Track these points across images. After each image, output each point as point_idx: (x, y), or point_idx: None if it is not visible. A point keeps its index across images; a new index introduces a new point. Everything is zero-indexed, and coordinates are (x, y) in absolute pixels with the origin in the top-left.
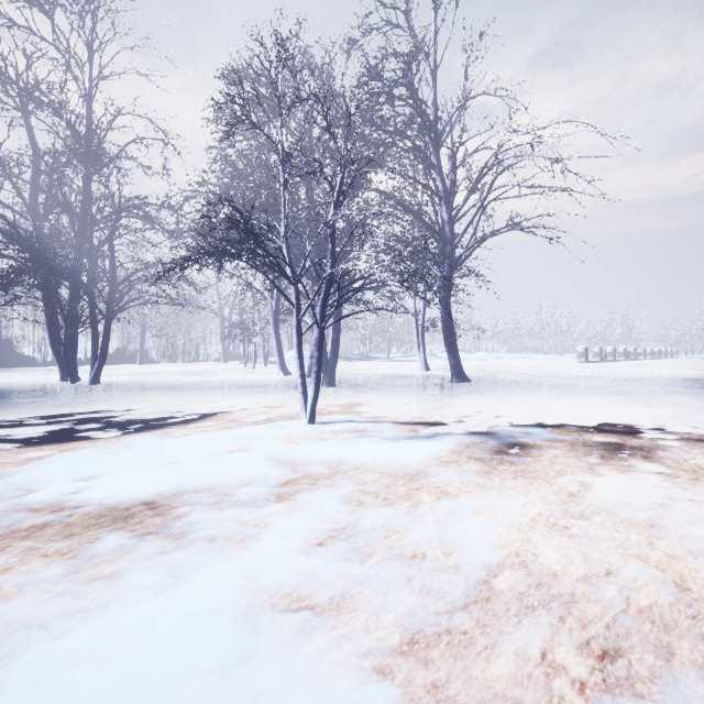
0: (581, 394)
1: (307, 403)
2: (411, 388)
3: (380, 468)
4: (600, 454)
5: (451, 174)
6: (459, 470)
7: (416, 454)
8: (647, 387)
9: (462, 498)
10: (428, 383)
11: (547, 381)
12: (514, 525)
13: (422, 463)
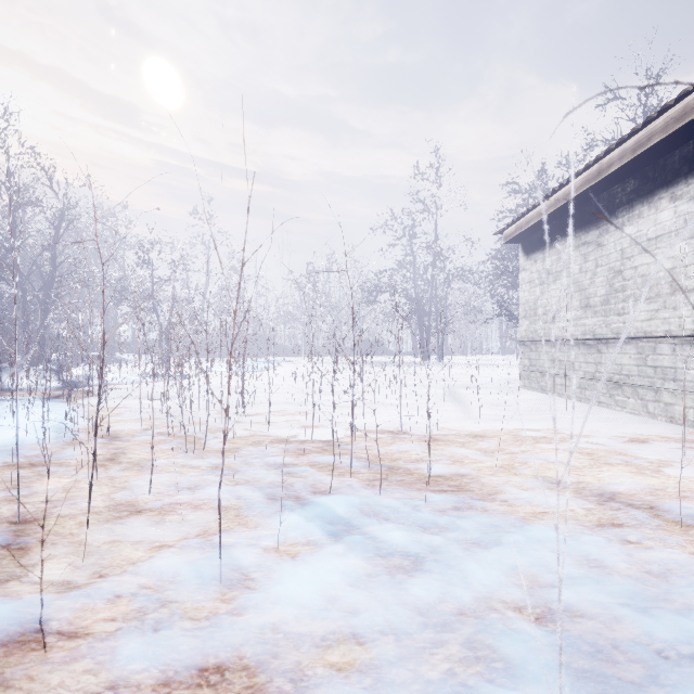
0: None
1: None
2: None
3: None
4: None
5: None
6: None
7: None
8: None
9: None
10: None
11: None
12: None
13: None
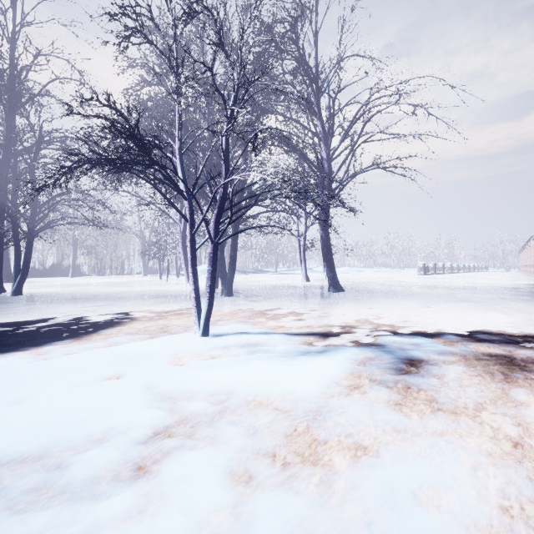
0: (436, 301)
1: (200, 316)
2: (297, 297)
3: (274, 401)
4: (500, 372)
5: (328, 121)
6: (366, 402)
7: (314, 380)
8: (483, 295)
9: (388, 462)
10: (310, 292)
11: (403, 290)
12: (483, 528)
13: (323, 392)
